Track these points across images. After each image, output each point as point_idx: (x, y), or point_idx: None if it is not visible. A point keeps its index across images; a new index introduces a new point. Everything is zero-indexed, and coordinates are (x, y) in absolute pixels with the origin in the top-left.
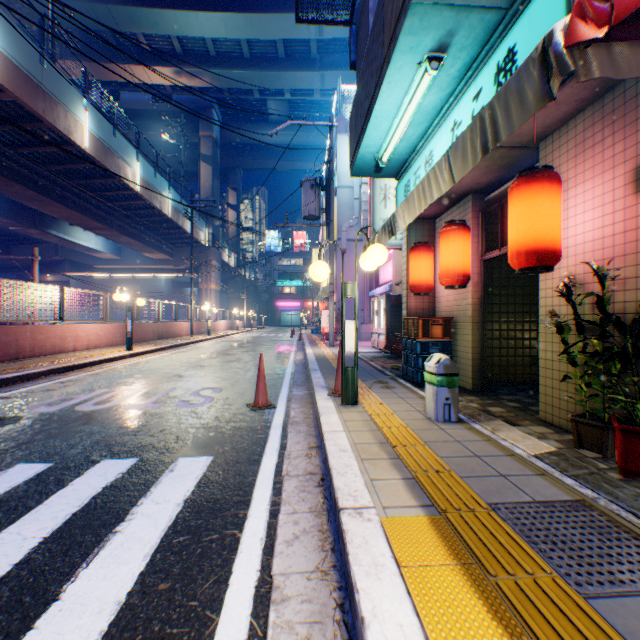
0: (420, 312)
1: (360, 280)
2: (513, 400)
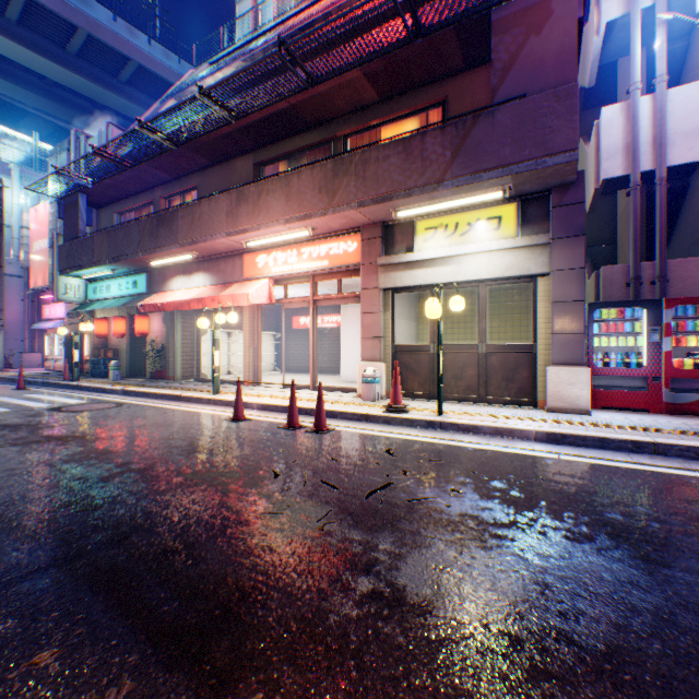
0: (102, 346)
1: (22, 313)
2: (143, 377)
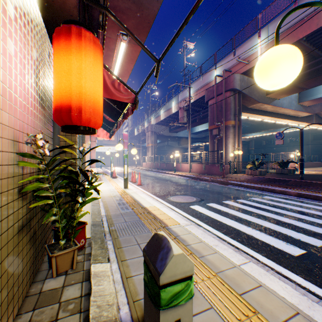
0: None
1: None
2: None
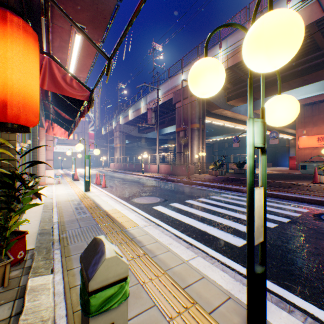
0: None
1: None
2: None
